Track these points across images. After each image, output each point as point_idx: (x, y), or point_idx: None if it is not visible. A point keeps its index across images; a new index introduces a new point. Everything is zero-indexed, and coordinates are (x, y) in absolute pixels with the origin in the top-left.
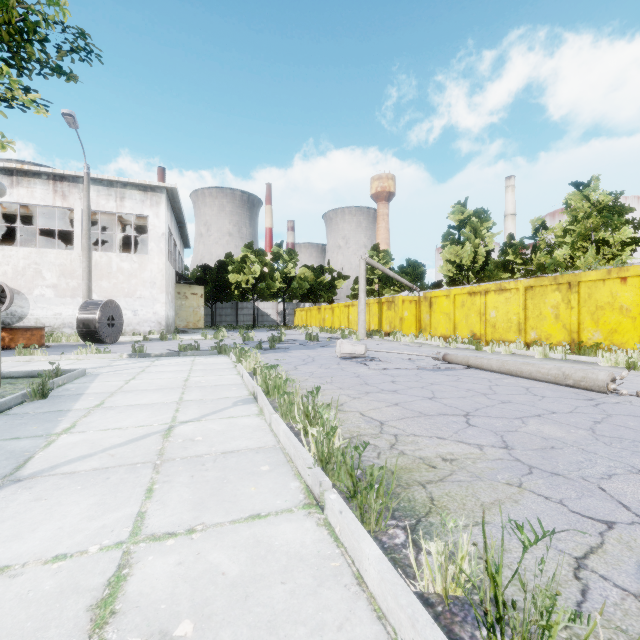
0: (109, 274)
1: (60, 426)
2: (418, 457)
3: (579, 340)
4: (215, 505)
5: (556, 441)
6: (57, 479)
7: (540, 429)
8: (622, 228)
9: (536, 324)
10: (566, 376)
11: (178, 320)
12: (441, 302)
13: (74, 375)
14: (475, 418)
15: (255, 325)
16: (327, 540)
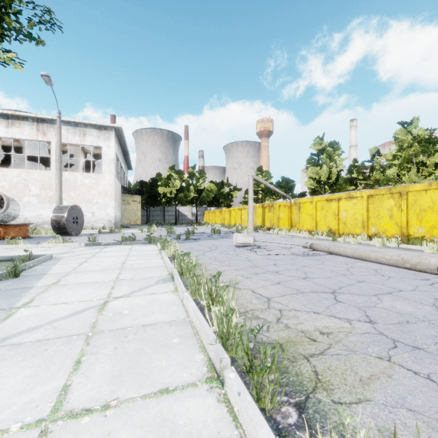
0: (75, 187)
1: (21, 301)
2: (300, 330)
3: (407, 233)
4: (130, 378)
5: (409, 316)
6: (4, 350)
7: (394, 305)
8: (435, 154)
9: (376, 222)
10: (405, 261)
11: (123, 219)
12: (306, 206)
13: (42, 259)
14: (341, 295)
15: (176, 222)
16: (226, 419)
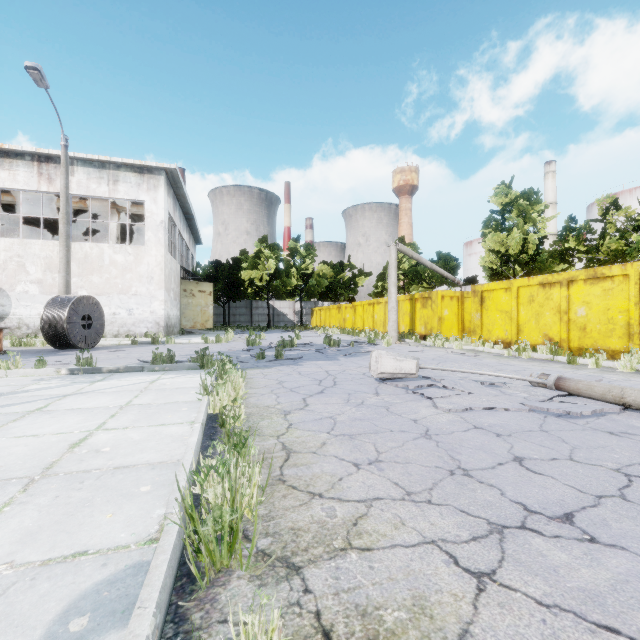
0: (101, 268)
1: None
2: None
3: None
4: None
5: None
6: None
7: None
8: None
9: None
10: None
11: (184, 320)
12: (497, 297)
13: None
14: None
15: (270, 325)
16: None
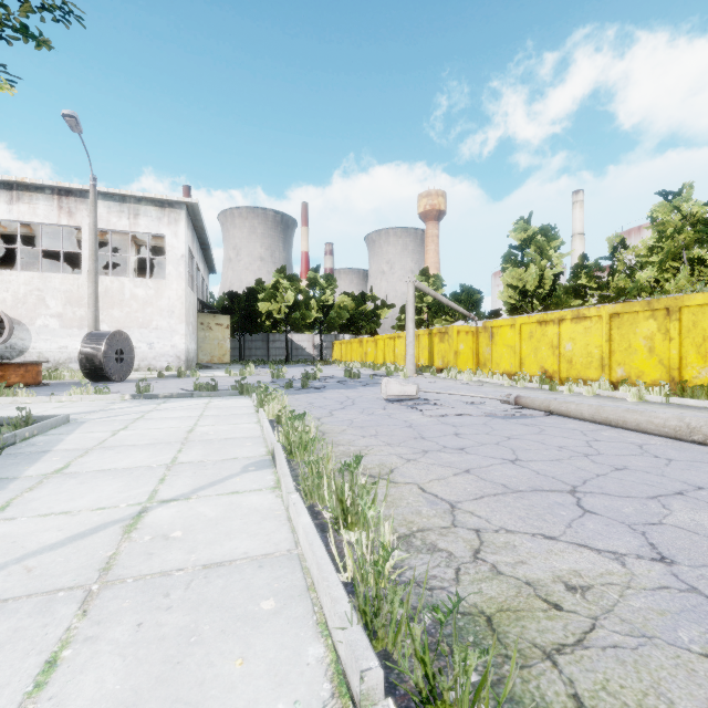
0: (121, 302)
1: None
2: (524, 581)
3: (681, 379)
4: None
5: None
6: None
7: (697, 520)
8: None
9: (624, 359)
10: (692, 429)
11: (201, 354)
12: (504, 333)
13: (50, 424)
14: (588, 497)
15: (288, 360)
16: None
